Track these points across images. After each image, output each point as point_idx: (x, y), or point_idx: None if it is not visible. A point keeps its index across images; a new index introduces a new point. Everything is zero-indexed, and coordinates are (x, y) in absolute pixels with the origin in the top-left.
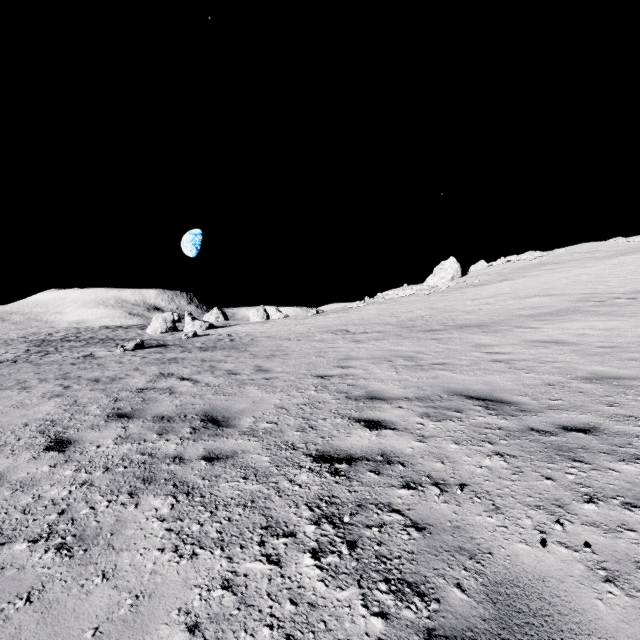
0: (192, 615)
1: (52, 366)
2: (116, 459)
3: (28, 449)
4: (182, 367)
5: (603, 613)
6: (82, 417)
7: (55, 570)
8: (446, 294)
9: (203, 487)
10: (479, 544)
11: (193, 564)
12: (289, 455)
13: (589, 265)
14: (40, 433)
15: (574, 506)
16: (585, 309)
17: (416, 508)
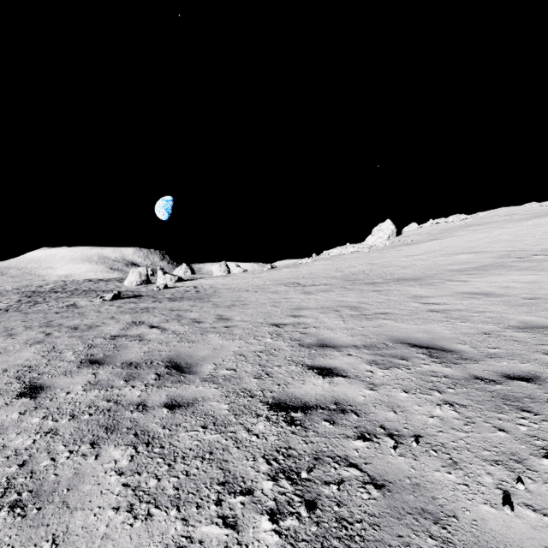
0: None
1: (38, 315)
2: (83, 406)
3: (2, 395)
4: (152, 316)
5: None
6: (57, 363)
7: (4, 533)
8: (383, 251)
9: (163, 437)
10: (442, 505)
11: (147, 527)
12: (247, 403)
13: (508, 226)
14: (16, 379)
15: (533, 461)
16: (507, 264)
17: (373, 462)
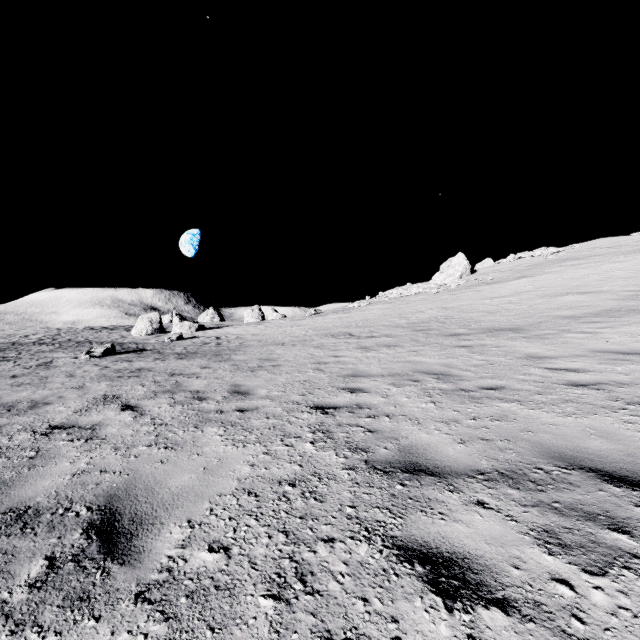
0: None
1: None
2: None
3: None
4: (139, 384)
5: None
6: None
7: None
8: (458, 292)
9: None
10: None
11: None
12: None
13: (619, 260)
14: None
15: None
16: None
17: None
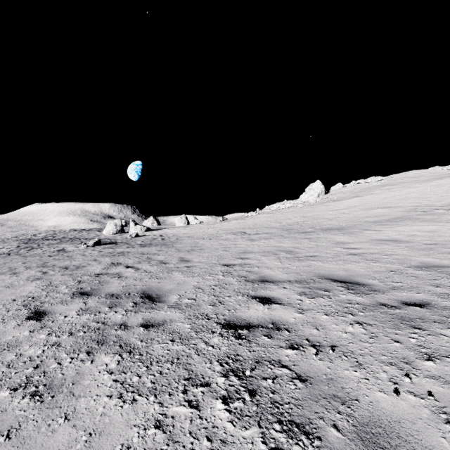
0: (132, 449)
1: (35, 257)
2: (78, 326)
3: (14, 318)
4: (127, 258)
5: (447, 449)
6: (55, 295)
7: (29, 412)
8: (314, 206)
9: (141, 347)
10: (348, 393)
11: (133, 408)
12: (204, 323)
13: (415, 186)
14: (24, 306)
15: (417, 363)
16: (414, 217)
17: (299, 364)
